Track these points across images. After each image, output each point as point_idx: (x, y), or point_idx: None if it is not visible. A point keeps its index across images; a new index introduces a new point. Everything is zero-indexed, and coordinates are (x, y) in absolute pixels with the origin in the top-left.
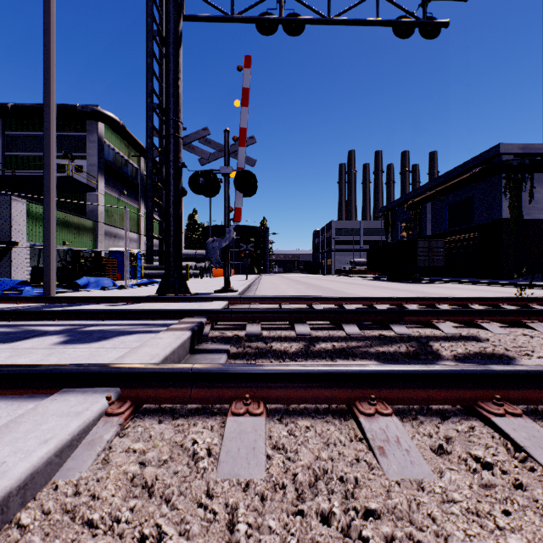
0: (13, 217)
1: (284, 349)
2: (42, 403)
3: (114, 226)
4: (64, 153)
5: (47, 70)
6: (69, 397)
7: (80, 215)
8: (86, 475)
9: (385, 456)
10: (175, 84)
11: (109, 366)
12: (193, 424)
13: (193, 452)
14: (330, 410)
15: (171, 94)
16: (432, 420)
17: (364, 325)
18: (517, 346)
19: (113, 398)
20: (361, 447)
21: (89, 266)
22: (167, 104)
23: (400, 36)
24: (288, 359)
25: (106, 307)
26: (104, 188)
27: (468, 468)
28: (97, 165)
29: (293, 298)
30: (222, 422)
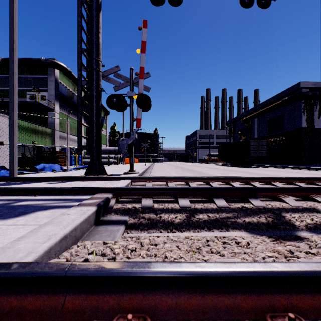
0: (0, 126)
1: (171, 219)
2: None
3: (65, 132)
4: (33, 88)
5: (11, 26)
6: None
7: (43, 126)
8: None
9: None
10: (96, 35)
11: None
12: None
13: None
14: None
15: (94, 42)
16: None
17: (228, 198)
18: None
19: None
20: None
21: (48, 157)
22: (91, 49)
23: (245, 6)
24: (174, 229)
25: (45, 184)
26: (59, 109)
27: None
28: (54, 95)
29: (175, 177)
30: None
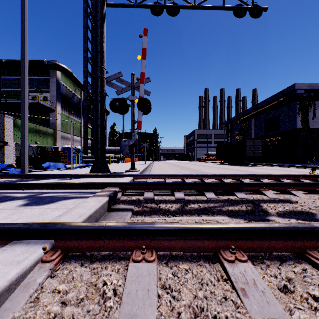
0: (5, 127)
1: (168, 208)
2: None
3: (66, 132)
4: (36, 89)
5: (22, 36)
6: (16, 248)
7: (45, 126)
8: (18, 315)
9: (247, 297)
10: (101, 45)
11: (46, 224)
12: (104, 268)
13: (103, 293)
14: (202, 255)
15: (99, 51)
16: (275, 264)
17: (218, 192)
18: (316, 206)
19: (48, 248)
20: (228, 288)
21: (51, 156)
22: (96, 57)
23: (238, 16)
24: (170, 215)
25: (57, 181)
26: (60, 110)
27: (311, 307)
28: (56, 96)
29: (173, 175)
30: (125, 266)
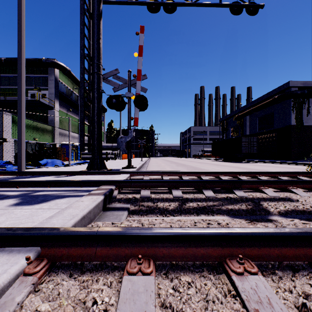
0: (4, 124)
1: (166, 207)
2: None
3: (64, 129)
4: (34, 87)
5: (19, 33)
6: None
7: (44, 123)
8: None
9: None
10: (97, 42)
11: (32, 229)
12: (95, 281)
13: None
14: (205, 264)
15: (95, 48)
16: (288, 275)
17: (216, 190)
18: None
19: (32, 257)
20: (238, 308)
21: (49, 153)
22: (93, 54)
23: (234, 13)
24: (168, 214)
25: (53, 178)
26: (58, 107)
27: None
28: (54, 93)
29: (170, 172)
30: (119, 279)
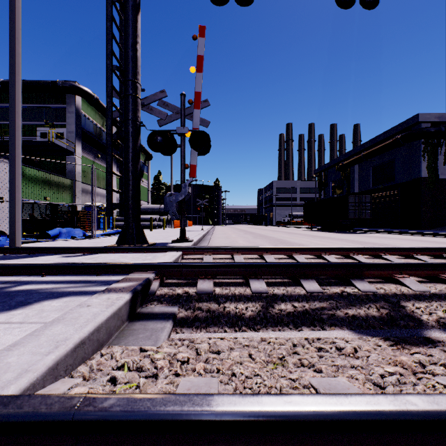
0: None
1: (239, 312)
2: None
3: (90, 184)
4: (45, 122)
5: (12, 34)
6: None
7: (59, 175)
8: None
9: None
10: (133, 47)
11: None
12: None
13: None
14: None
15: (130, 57)
16: None
17: (321, 279)
18: None
19: None
20: None
21: (66, 219)
22: (126, 66)
23: (342, 6)
24: (244, 327)
25: (60, 258)
26: (81, 152)
27: None
28: (75, 132)
29: (245, 248)
30: None
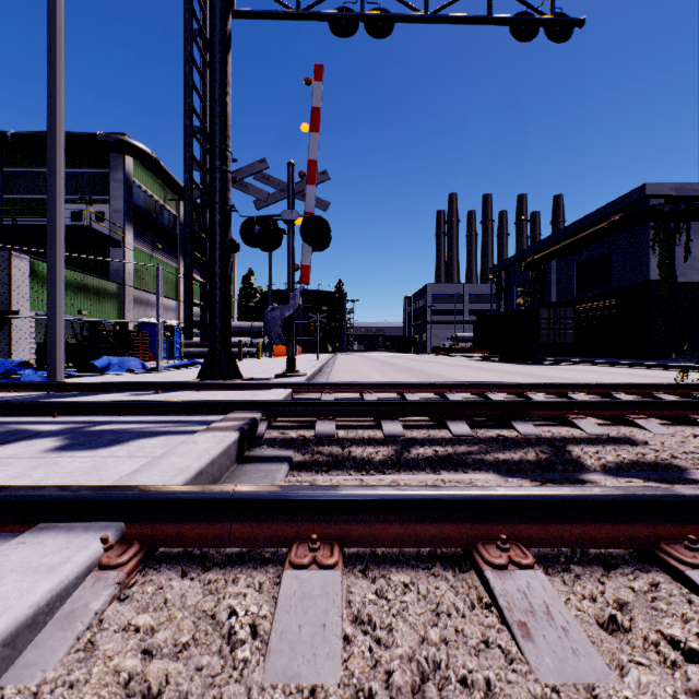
0: (13, 279)
1: (368, 456)
2: (2, 549)
3: (146, 290)
4: (79, 196)
5: (51, 82)
6: (46, 538)
7: (100, 277)
8: (53, 677)
9: (531, 640)
10: (222, 101)
11: (108, 489)
12: (231, 581)
13: (229, 632)
14: (438, 555)
15: (217, 114)
16: (593, 572)
17: (475, 422)
18: (689, 452)
19: (112, 539)
20: (491, 622)
21: (112, 343)
22: (211, 128)
23: (520, 38)
24: (373, 470)
25: (128, 397)
26: (133, 242)
27: (665, 662)
28: (124, 211)
29: (379, 384)
30: (276, 577)
